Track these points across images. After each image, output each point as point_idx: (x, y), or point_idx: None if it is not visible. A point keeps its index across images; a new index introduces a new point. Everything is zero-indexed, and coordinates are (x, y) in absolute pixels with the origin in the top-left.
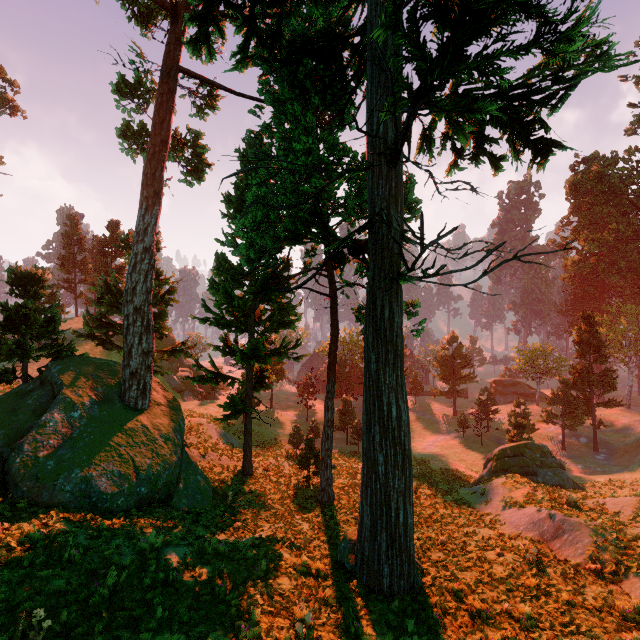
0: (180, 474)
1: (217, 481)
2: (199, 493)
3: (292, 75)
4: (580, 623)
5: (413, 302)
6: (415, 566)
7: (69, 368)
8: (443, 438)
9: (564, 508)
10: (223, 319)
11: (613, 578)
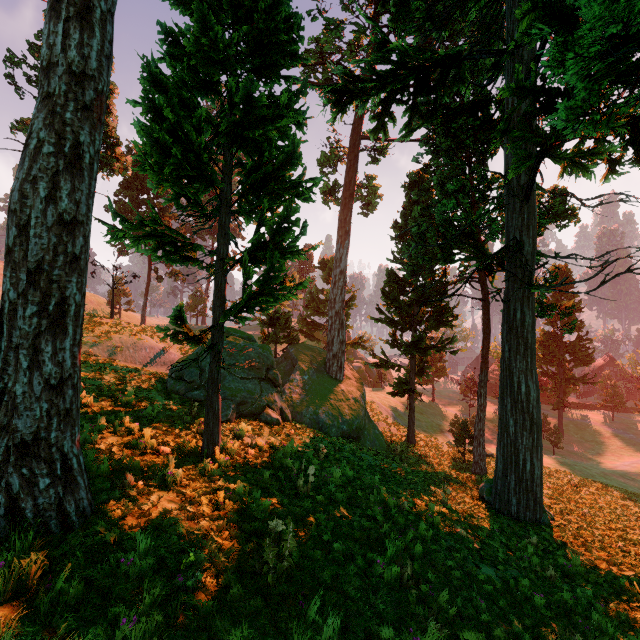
0: (364, 425)
1: (388, 440)
2: (377, 441)
3: (446, 130)
4: None
5: (567, 303)
6: (545, 513)
7: (298, 350)
8: None
9: None
10: (392, 319)
11: None
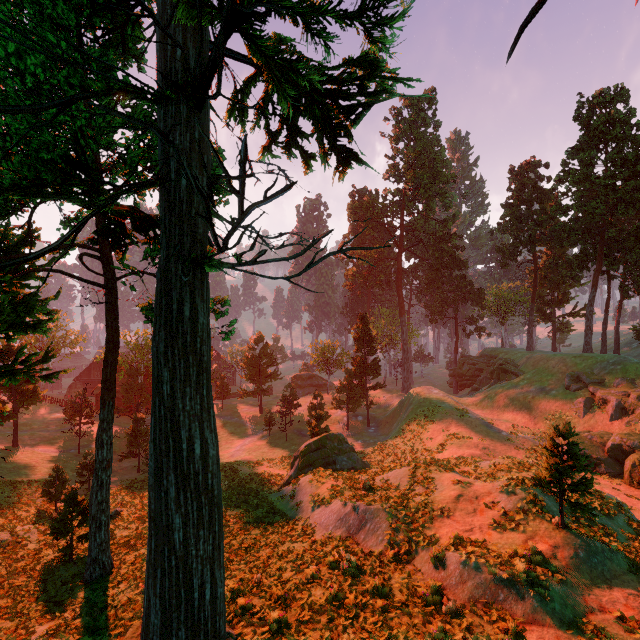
0: None
1: None
2: None
3: None
4: (397, 632)
5: (222, 299)
6: None
7: None
8: (251, 440)
9: (363, 494)
10: None
11: (408, 558)
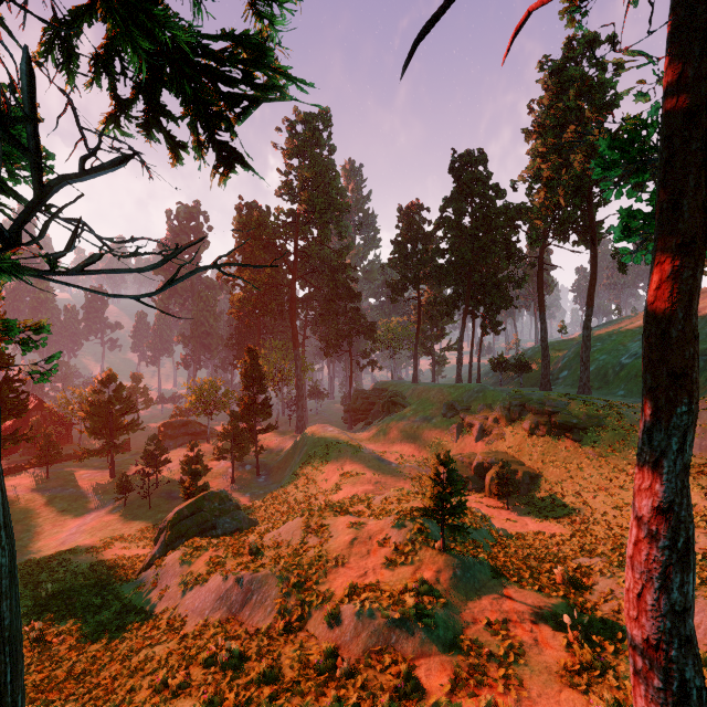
0: None
1: None
2: None
3: None
4: None
5: (36, 323)
6: None
7: None
8: (95, 516)
9: (249, 561)
10: None
11: (301, 624)
